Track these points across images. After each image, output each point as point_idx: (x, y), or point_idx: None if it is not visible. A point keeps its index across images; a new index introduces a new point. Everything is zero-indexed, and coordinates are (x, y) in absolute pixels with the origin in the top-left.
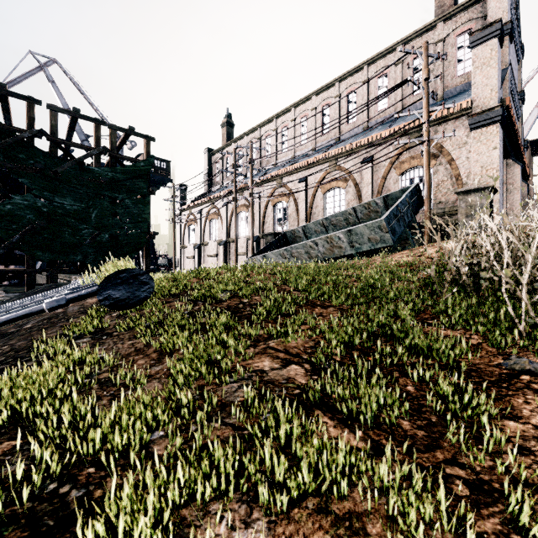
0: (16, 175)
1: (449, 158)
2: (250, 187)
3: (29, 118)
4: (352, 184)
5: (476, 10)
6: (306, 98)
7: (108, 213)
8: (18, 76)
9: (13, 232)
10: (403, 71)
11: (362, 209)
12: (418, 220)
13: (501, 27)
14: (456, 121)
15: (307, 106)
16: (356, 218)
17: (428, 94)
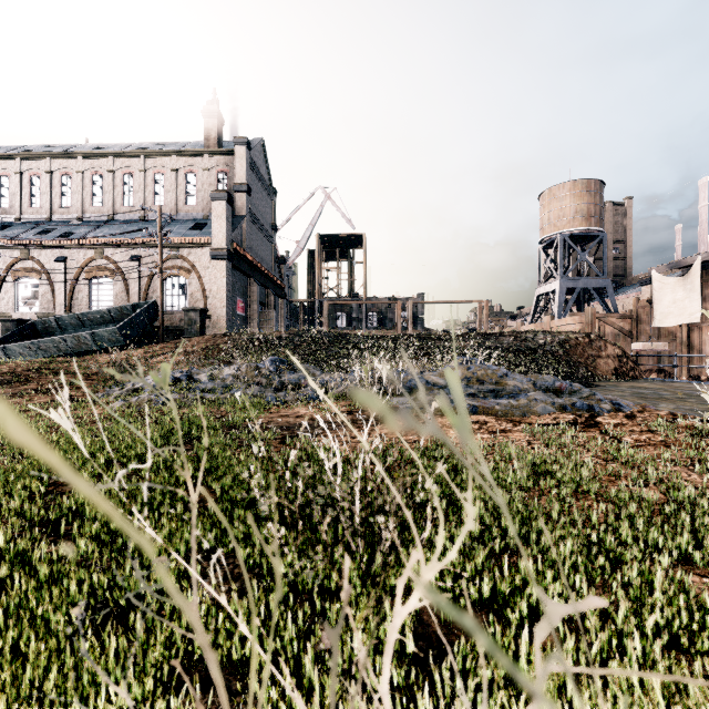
0: None
1: (198, 275)
2: None
3: None
4: (121, 277)
5: (230, 160)
6: (69, 155)
7: None
8: None
9: None
10: (178, 178)
11: (116, 311)
12: (177, 319)
13: (228, 196)
14: (203, 249)
15: (71, 164)
16: (112, 318)
17: (162, 241)
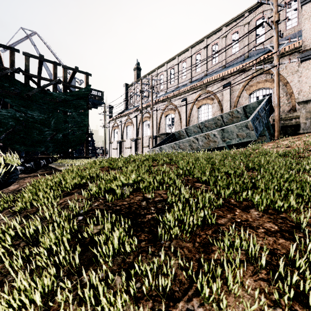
0: (2, 96)
1: (285, 81)
2: (151, 104)
3: (11, 61)
4: (216, 101)
5: None
6: (185, 50)
7: (61, 121)
8: (14, 42)
9: (1, 133)
10: (249, 28)
11: (227, 116)
12: None
13: None
14: (290, 56)
15: (186, 55)
16: (223, 122)
17: (278, 32)
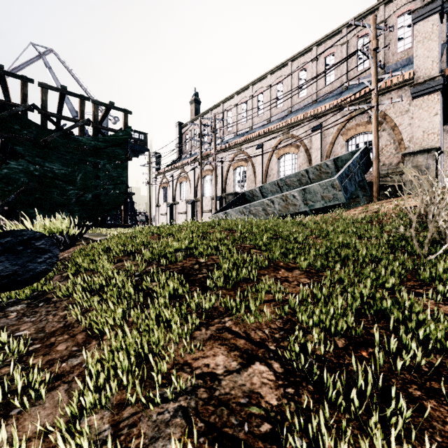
0: (11, 143)
1: (392, 124)
2: (213, 153)
3: (22, 95)
4: (303, 150)
5: None
6: (262, 77)
7: (91, 176)
8: (21, 64)
9: (9, 192)
10: (348, 50)
11: (314, 171)
12: None
13: (442, 3)
14: (398, 91)
15: (263, 84)
16: (308, 179)
17: (376, 63)
